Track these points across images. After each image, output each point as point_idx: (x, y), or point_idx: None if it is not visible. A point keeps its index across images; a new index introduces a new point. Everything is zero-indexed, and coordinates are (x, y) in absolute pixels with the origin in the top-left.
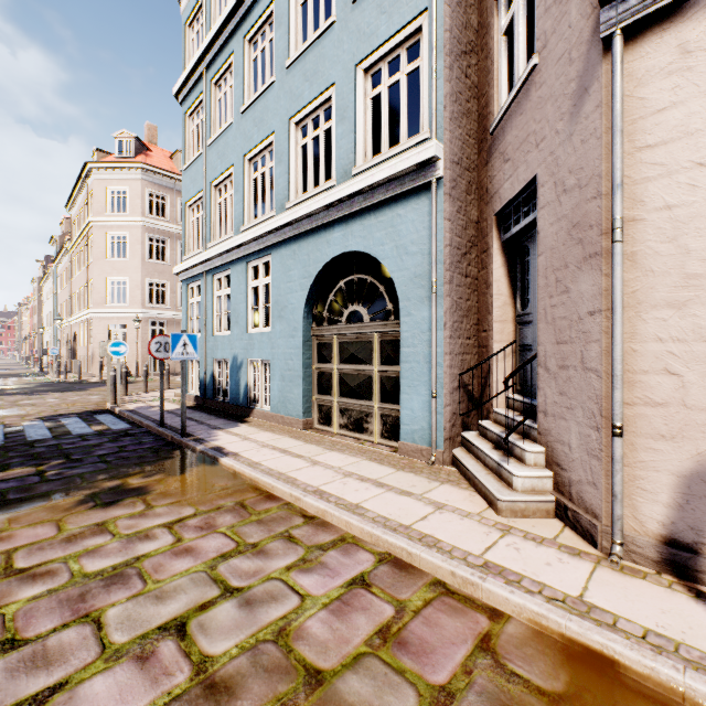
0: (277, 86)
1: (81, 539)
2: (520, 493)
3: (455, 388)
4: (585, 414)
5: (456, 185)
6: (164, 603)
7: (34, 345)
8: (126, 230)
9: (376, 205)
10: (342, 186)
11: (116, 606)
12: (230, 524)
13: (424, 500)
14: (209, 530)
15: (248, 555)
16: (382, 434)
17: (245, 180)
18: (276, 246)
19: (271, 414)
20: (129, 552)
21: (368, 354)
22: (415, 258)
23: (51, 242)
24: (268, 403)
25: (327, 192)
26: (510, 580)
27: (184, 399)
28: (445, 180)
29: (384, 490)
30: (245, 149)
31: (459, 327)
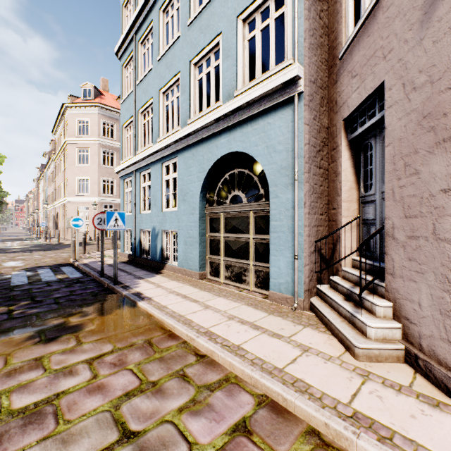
0: (181, 39)
1: (18, 374)
2: (373, 341)
3: (312, 252)
4: (437, 278)
5: (312, 99)
6: (67, 449)
7: (33, 220)
8: (88, 146)
9: (252, 117)
10: (227, 105)
11: (25, 450)
12: (137, 361)
13: (292, 342)
14: (120, 366)
15: (148, 394)
16: (256, 284)
17: (160, 107)
18: (181, 151)
19: (178, 268)
20: (52, 388)
21: (246, 226)
22: (281, 155)
23: (44, 155)
24: (176, 260)
25: (216, 109)
26: (382, 436)
27: (116, 258)
28: (304, 94)
29: (259, 332)
30: (160, 85)
31: (315, 205)
